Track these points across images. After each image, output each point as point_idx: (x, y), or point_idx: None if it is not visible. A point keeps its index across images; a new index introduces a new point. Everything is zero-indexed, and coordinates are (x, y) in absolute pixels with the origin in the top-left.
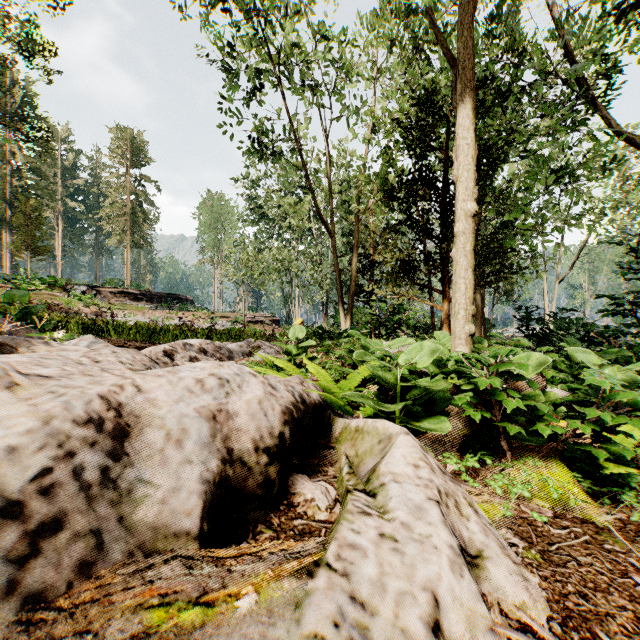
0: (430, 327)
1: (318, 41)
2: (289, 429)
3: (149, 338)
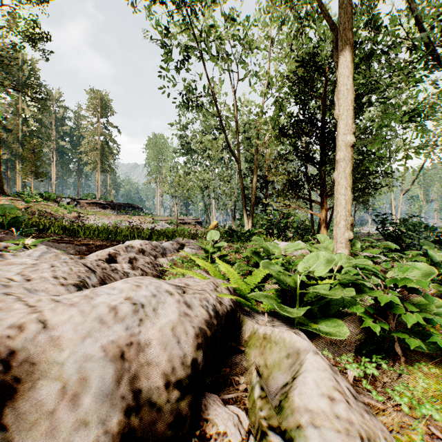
0: (309, 228)
1: (228, 23)
2: (202, 351)
3: (107, 237)
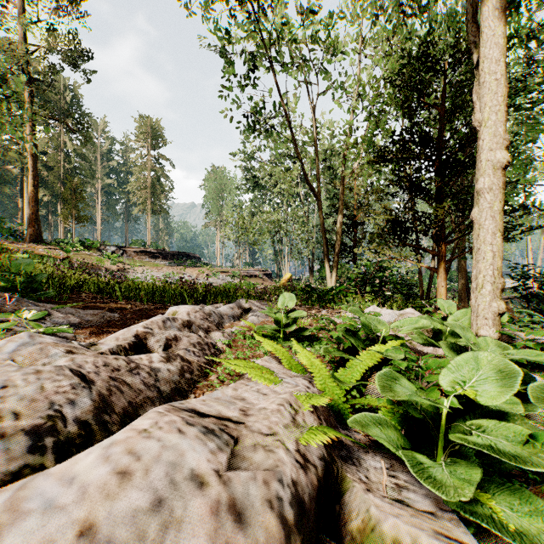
0: (413, 283)
1: (306, 17)
2: None
3: (151, 298)
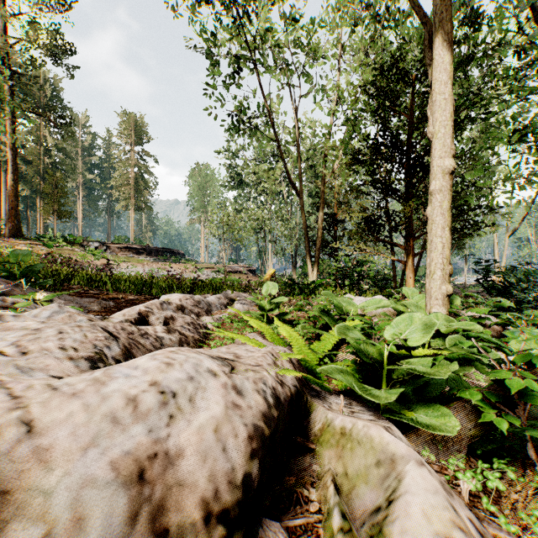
0: (389, 278)
1: (289, 25)
2: (258, 460)
3: (141, 290)
